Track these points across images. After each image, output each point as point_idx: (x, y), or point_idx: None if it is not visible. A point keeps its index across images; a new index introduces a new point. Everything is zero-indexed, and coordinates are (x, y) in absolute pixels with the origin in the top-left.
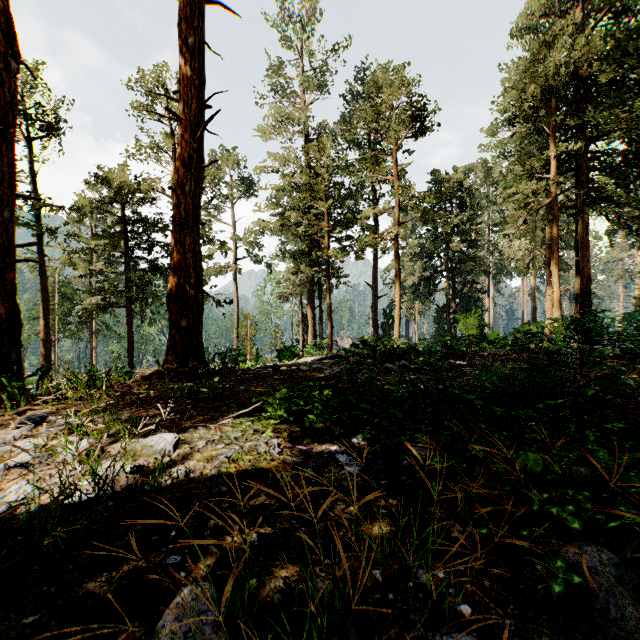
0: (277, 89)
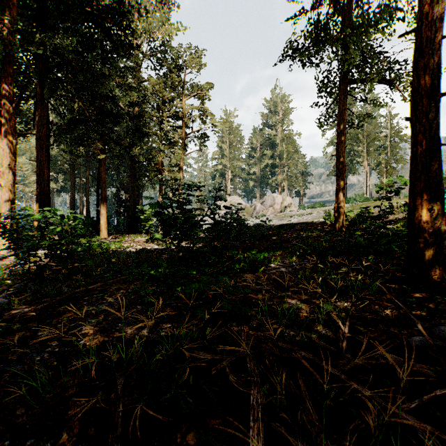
0: None
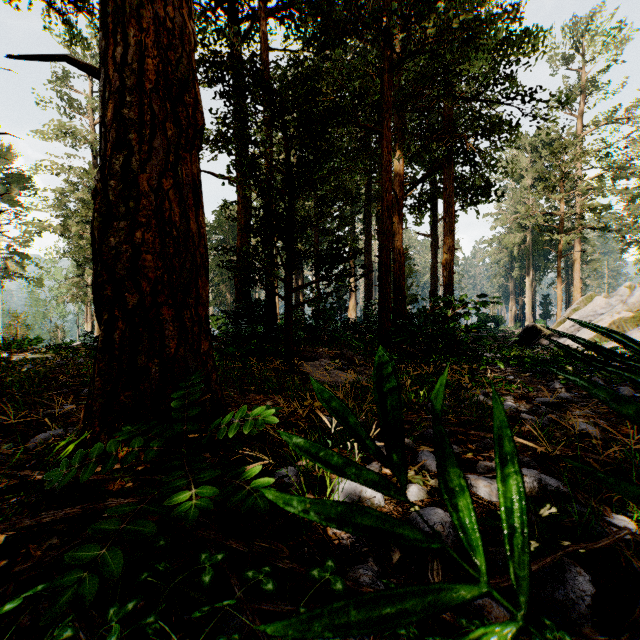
0: (57, 91)
